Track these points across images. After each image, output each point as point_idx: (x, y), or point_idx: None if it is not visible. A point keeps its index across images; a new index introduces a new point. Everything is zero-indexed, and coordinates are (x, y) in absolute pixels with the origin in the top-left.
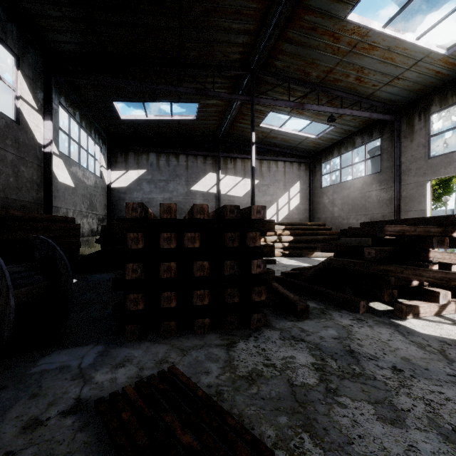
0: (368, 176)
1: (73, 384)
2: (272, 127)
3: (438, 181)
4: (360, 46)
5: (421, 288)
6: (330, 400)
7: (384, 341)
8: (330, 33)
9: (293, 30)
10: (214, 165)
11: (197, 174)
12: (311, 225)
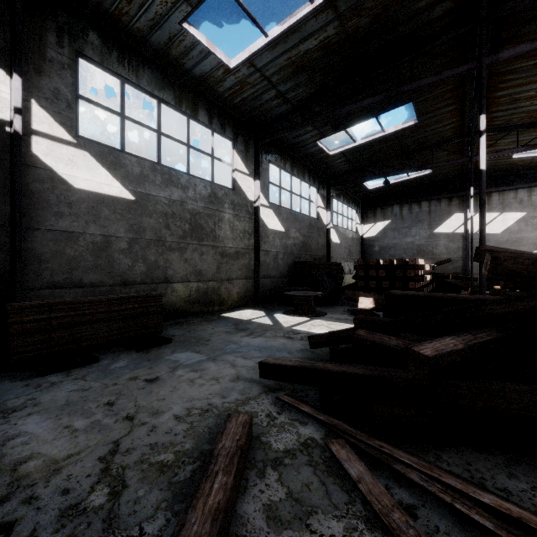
0: None
1: (342, 309)
2: (532, 154)
3: None
4: None
5: None
6: None
7: None
8: None
9: (495, 107)
10: (461, 205)
11: (440, 217)
12: None
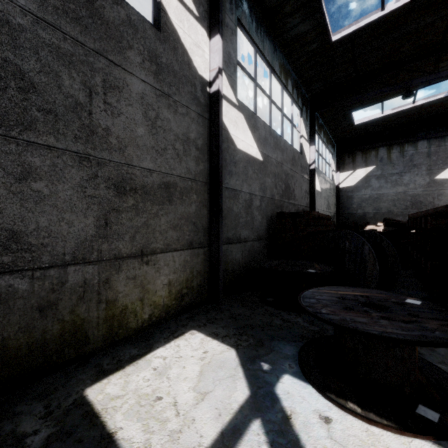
0: None
1: None
2: None
3: None
4: None
5: None
6: None
7: None
8: None
9: None
10: None
11: (444, 159)
12: None
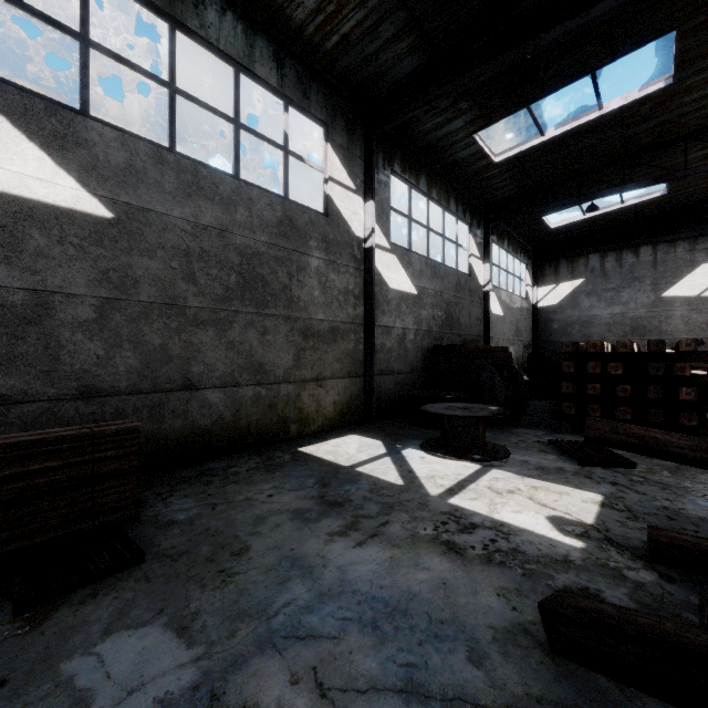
0: None
1: (534, 437)
2: None
3: None
4: None
5: None
6: (705, 473)
7: None
8: None
9: None
10: None
11: (674, 270)
12: None
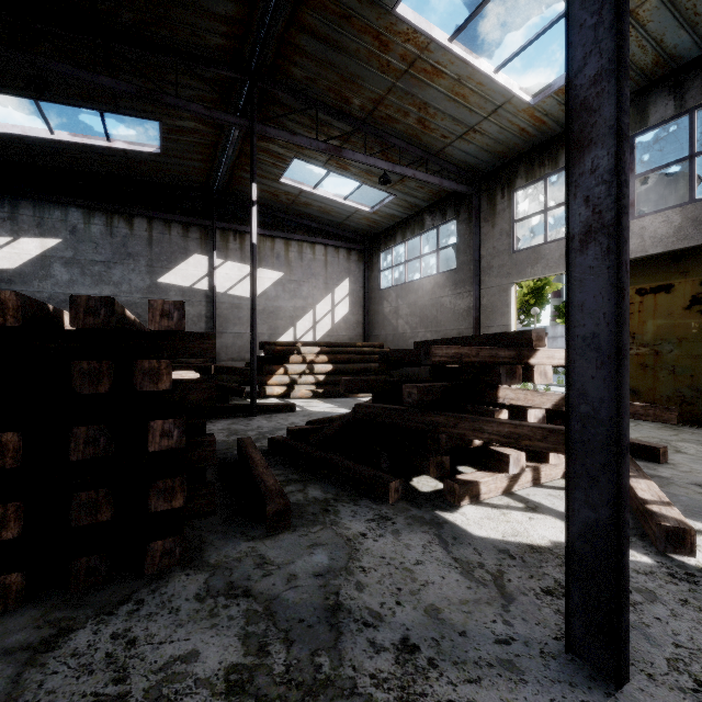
0: (440, 274)
1: None
2: (302, 186)
3: (530, 289)
4: (420, 66)
5: (486, 449)
6: None
7: (408, 568)
8: (374, 31)
9: (314, 13)
10: (204, 242)
11: (170, 254)
12: (363, 346)
